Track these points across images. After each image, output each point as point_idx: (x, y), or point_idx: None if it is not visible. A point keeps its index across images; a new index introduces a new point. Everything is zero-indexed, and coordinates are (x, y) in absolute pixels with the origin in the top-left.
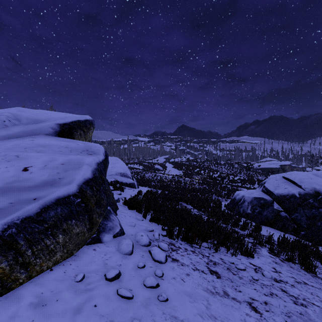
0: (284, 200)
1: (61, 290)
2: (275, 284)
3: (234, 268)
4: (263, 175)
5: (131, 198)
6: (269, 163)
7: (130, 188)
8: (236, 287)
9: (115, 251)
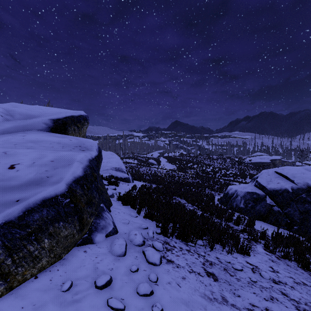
0: (277, 195)
1: (45, 303)
2: (275, 285)
3: (231, 268)
4: (254, 170)
5: (125, 194)
6: (260, 157)
7: (124, 183)
8: (235, 290)
9: (107, 252)
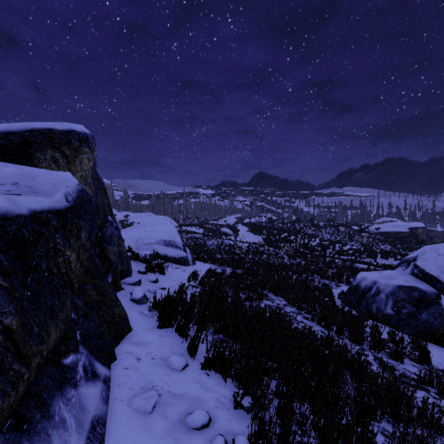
0: None
1: None
2: None
3: None
4: (388, 244)
5: (167, 299)
6: (392, 225)
7: (178, 267)
8: None
9: None
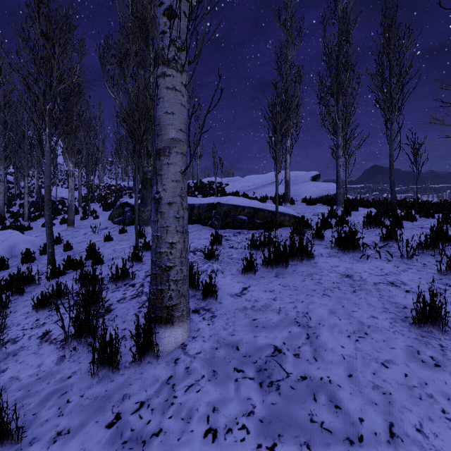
0: None
1: None
2: None
3: None
4: None
5: None
6: None
7: None
8: None
9: None
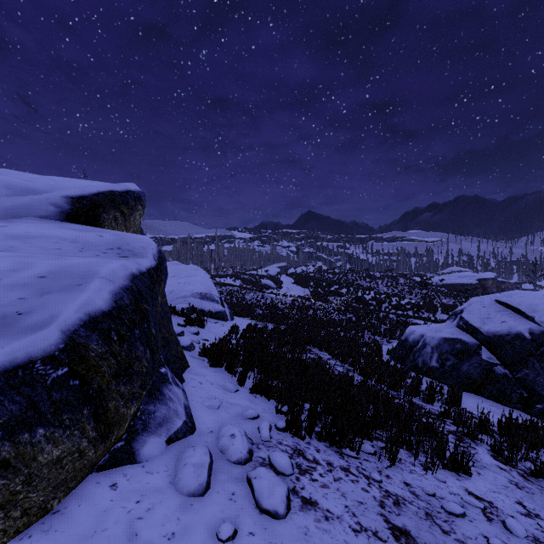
0: (502, 345)
1: None
2: None
3: (440, 511)
4: (450, 297)
5: (215, 344)
6: (459, 275)
7: (216, 322)
8: None
9: (166, 486)
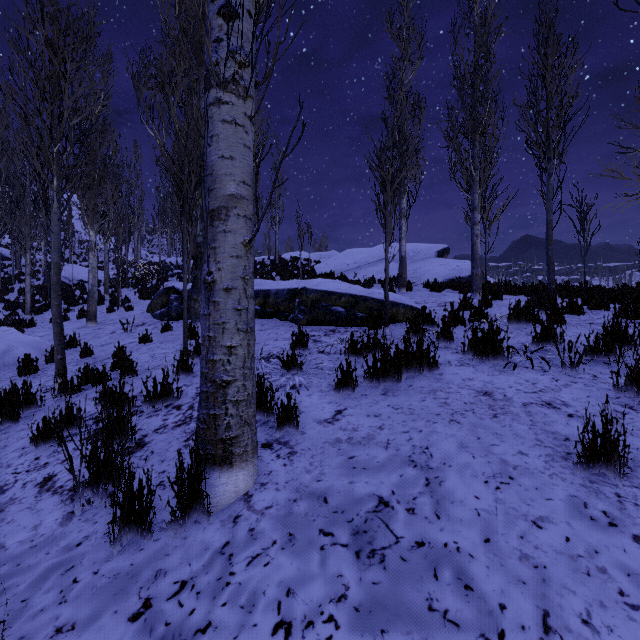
0: None
1: None
2: None
3: None
4: None
5: None
6: None
7: None
8: None
9: None
